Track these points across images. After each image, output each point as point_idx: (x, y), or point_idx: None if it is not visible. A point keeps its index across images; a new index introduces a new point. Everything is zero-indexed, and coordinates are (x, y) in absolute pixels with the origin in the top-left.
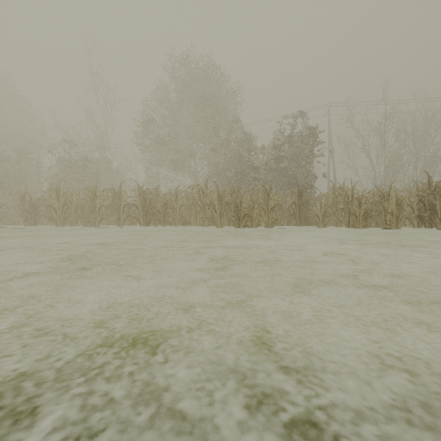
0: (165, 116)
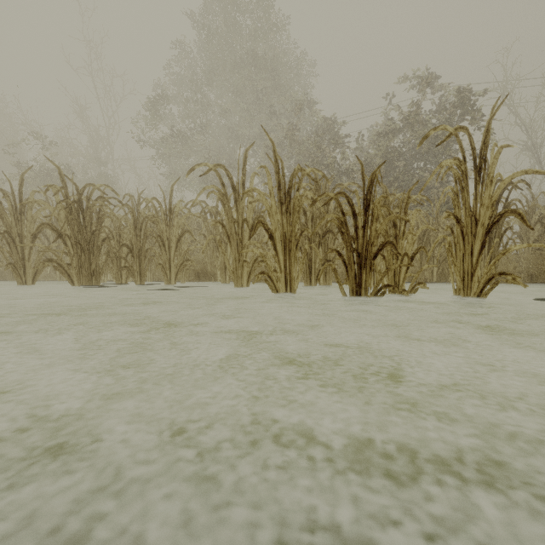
0: (188, 99)
